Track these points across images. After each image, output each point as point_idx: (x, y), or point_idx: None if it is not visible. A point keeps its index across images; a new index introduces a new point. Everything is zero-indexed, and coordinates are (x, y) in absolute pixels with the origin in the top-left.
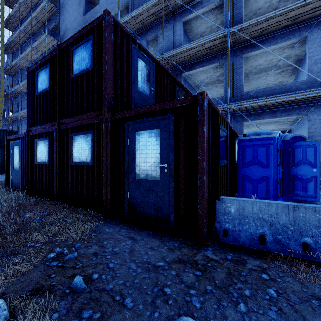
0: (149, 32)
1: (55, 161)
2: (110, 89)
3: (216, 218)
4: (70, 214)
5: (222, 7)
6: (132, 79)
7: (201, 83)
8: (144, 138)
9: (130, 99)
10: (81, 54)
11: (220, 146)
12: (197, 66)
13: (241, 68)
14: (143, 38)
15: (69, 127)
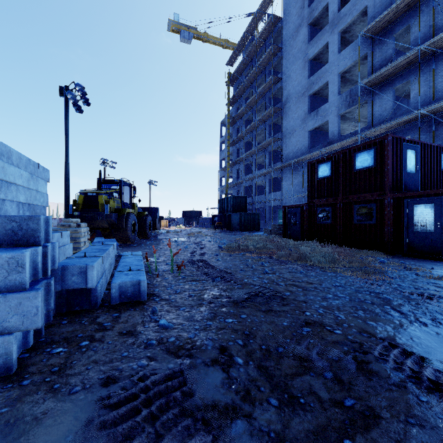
0: (395, 81)
1: (339, 222)
2: (390, 179)
3: None
4: (362, 251)
5: None
6: (402, 167)
7: None
8: (421, 208)
9: (401, 180)
10: (363, 157)
11: None
12: None
13: None
14: (387, 89)
15: (352, 201)
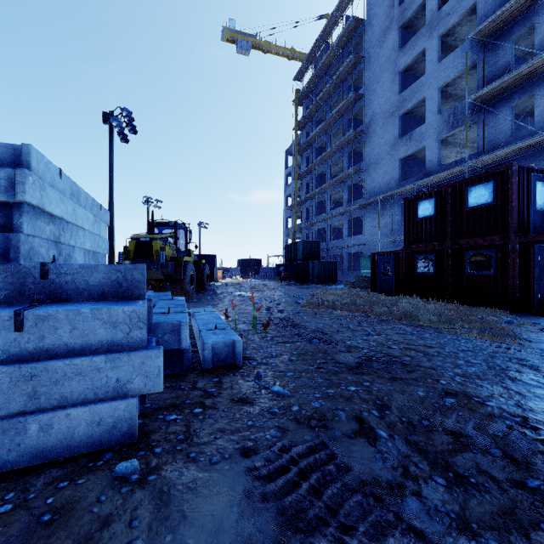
0: (515, 95)
1: (445, 272)
2: (515, 219)
3: None
4: (478, 309)
5: None
6: (531, 203)
7: None
8: None
9: (529, 220)
10: (479, 192)
11: None
12: None
13: None
14: (503, 106)
15: (463, 246)
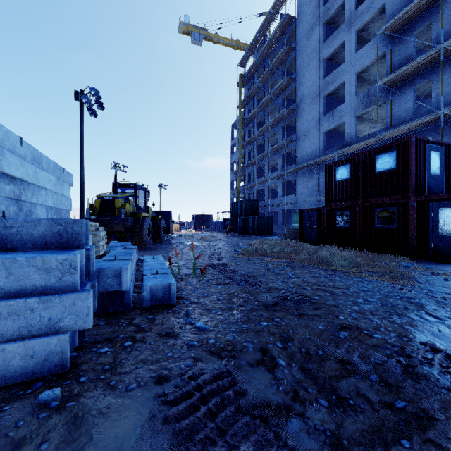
0: (416, 80)
1: (358, 226)
2: (413, 181)
3: None
4: (384, 256)
5: None
6: (426, 169)
7: None
8: (446, 212)
9: (425, 183)
10: (385, 159)
11: None
12: None
13: None
14: (407, 89)
15: (372, 204)
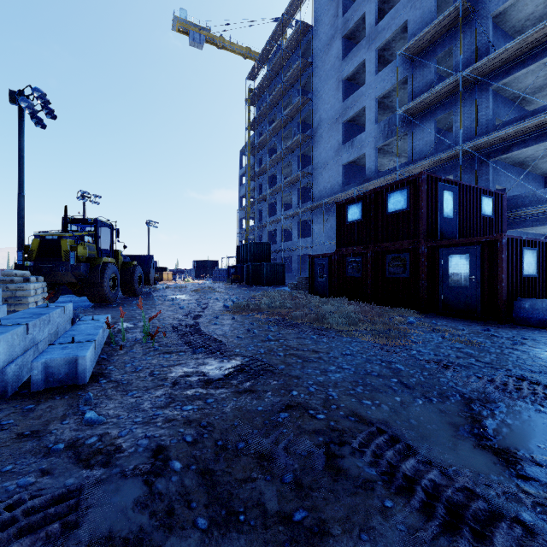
0: (437, 111)
1: (370, 275)
2: (424, 224)
3: (513, 311)
4: (394, 310)
5: None
6: (438, 210)
7: (527, 158)
8: (456, 259)
9: (437, 226)
10: (396, 198)
11: (525, 263)
12: (516, 148)
13: None
14: (428, 120)
15: (384, 249)
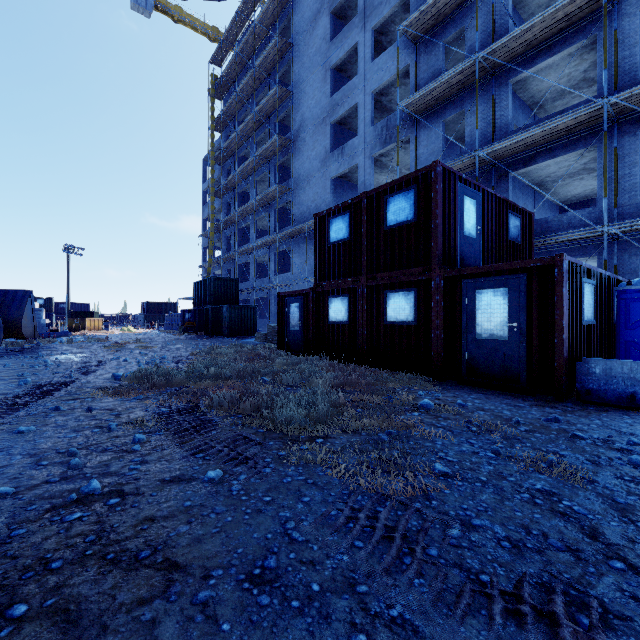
0: (446, 110)
1: (361, 321)
2: (440, 243)
3: (577, 379)
4: (396, 375)
5: (594, 43)
6: (458, 224)
7: (547, 178)
8: (487, 297)
9: (456, 248)
10: (399, 204)
11: (584, 302)
12: (540, 159)
13: (635, 154)
14: (435, 121)
15: (381, 283)
